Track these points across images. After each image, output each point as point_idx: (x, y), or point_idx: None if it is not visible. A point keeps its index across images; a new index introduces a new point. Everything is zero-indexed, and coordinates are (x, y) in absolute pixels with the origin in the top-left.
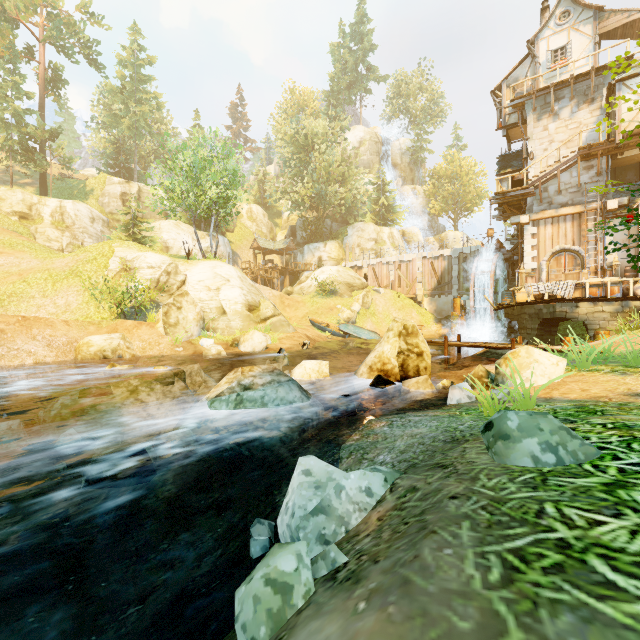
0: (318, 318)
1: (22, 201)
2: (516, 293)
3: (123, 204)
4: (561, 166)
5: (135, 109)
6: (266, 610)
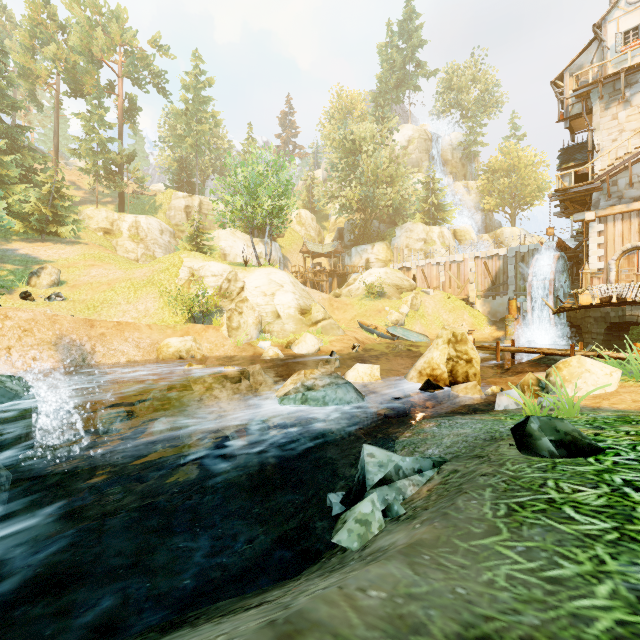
0: (366, 320)
1: (106, 218)
2: (579, 295)
3: (186, 216)
4: (633, 157)
5: (196, 128)
6: (355, 532)
